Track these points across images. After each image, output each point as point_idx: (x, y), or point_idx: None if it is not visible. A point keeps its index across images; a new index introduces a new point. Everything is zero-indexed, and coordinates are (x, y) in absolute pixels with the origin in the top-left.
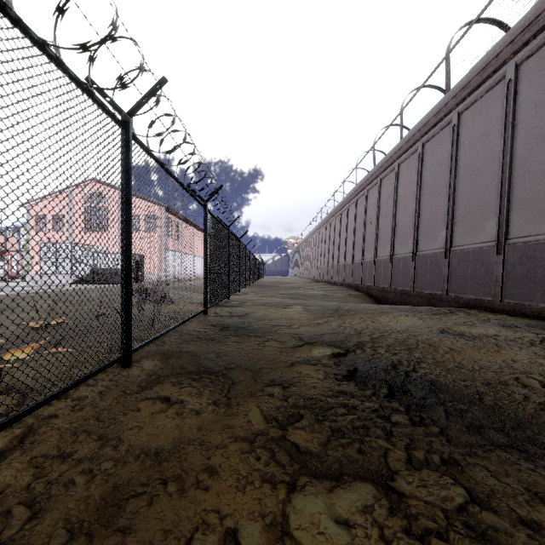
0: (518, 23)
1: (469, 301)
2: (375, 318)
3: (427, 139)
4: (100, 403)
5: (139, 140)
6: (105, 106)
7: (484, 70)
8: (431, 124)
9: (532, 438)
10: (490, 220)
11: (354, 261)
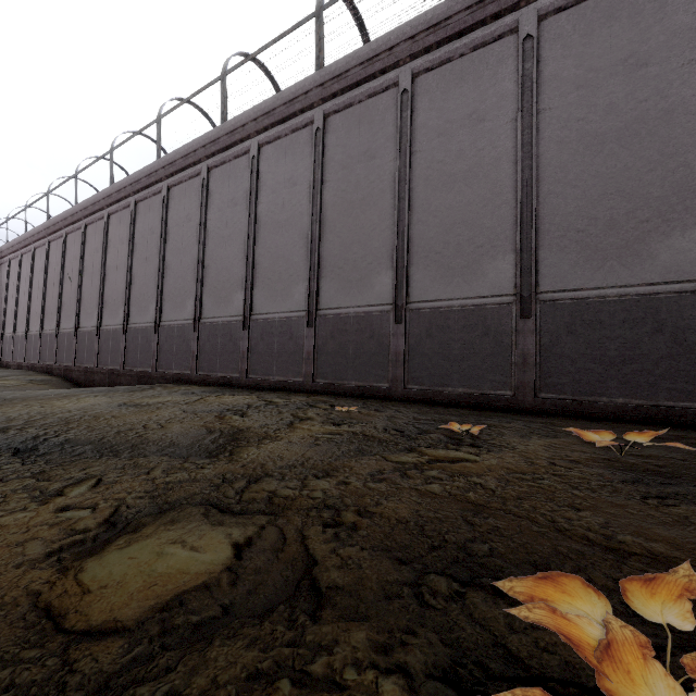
0: (208, 134)
1: (174, 376)
2: (48, 403)
3: (140, 198)
4: None
5: None
6: None
7: (186, 157)
8: (143, 184)
9: (114, 449)
10: (191, 300)
11: (45, 332)
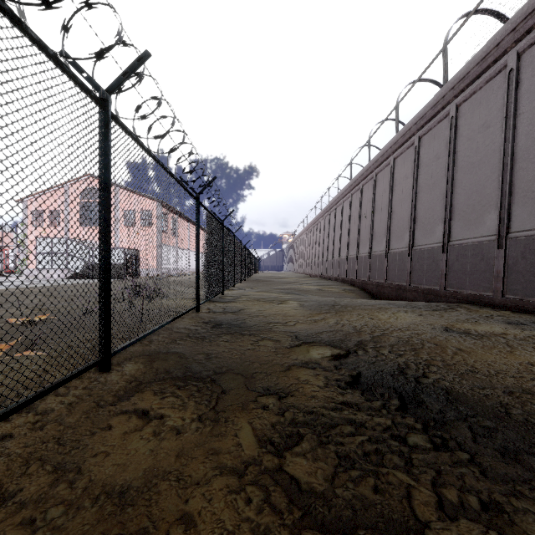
0: (520, 10)
1: (468, 296)
2: (373, 315)
3: (423, 132)
4: (66, 418)
5: (120, 121)
6: (77, 78)
7: (483, 60)
8: (428, 117)
9: None
10: (491, 214)
11: (349, 256)
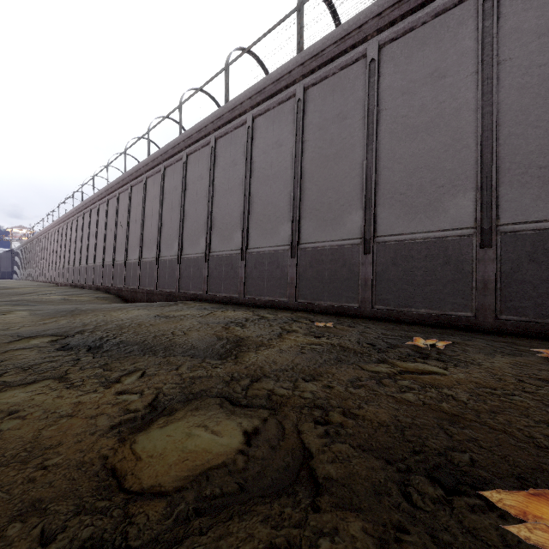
0: (215, 112)
1: (191, 295)
2: (108, 314)
3: (167, 164)
4: None
5: None
6: None
7: (200, 131)
8: (170, 154)
9: (153, 349)
10: (203, 238)
11: (105, 263)
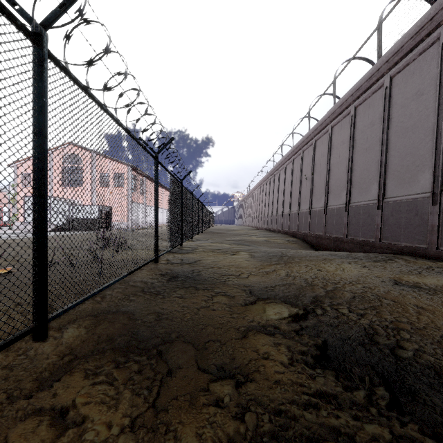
0: None
1: (403, 248)
2: (320, 266)
3: (359, 102)
4: None
5: (62, 64)
6: None
7: (417, 34)
8: (363, 89)
9: None
10: (425, 173)
11: (291, 212)
